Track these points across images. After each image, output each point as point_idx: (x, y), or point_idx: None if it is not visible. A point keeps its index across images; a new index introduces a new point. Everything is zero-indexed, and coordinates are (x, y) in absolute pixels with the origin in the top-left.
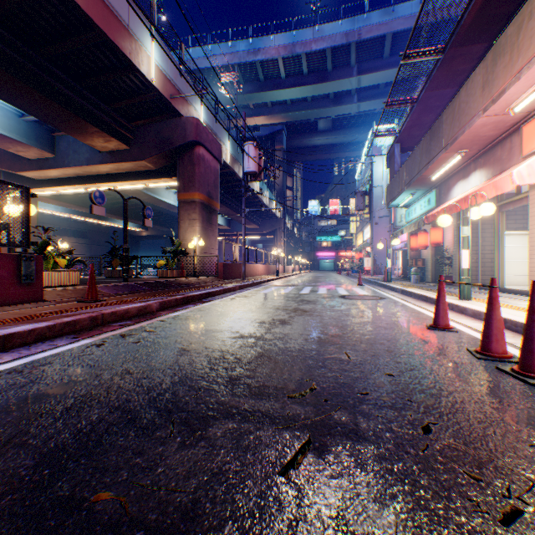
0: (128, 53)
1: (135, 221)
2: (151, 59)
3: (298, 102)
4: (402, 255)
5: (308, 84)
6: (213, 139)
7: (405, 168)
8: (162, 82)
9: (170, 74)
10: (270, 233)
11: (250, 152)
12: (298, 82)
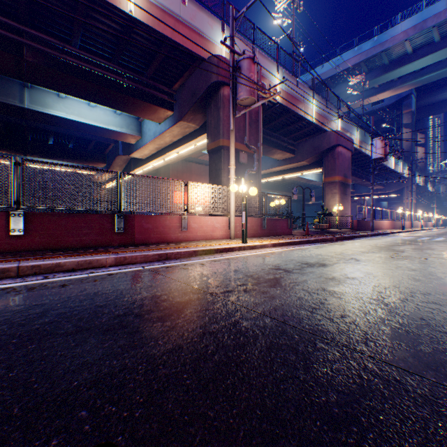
0: (303, 115)
1: (280, 192)
2: (312, 110)
3: (428, 66)
4: None
5: (439, 50)
6: (346, 138)
7: None
8: (317, 118)
9: (320, 111)
10: (395, 192)
11: (376, 145)
12: (427, 52)
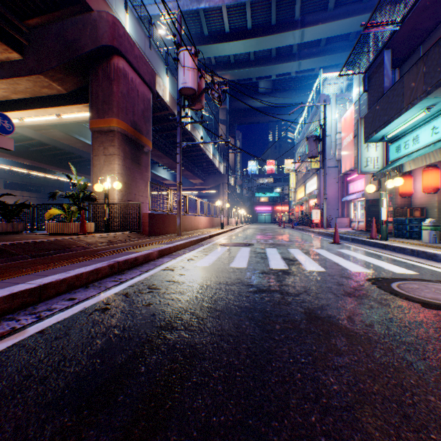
0: None
1: (80, 174)
2: None
3: (241, 60)
4: (366, 205)
5: (251, 36)
6: (141, 56)
7: (429, 60)
8: None
9: None
10: (214, 188)
11: (186, 61)
12: (241, 35)
